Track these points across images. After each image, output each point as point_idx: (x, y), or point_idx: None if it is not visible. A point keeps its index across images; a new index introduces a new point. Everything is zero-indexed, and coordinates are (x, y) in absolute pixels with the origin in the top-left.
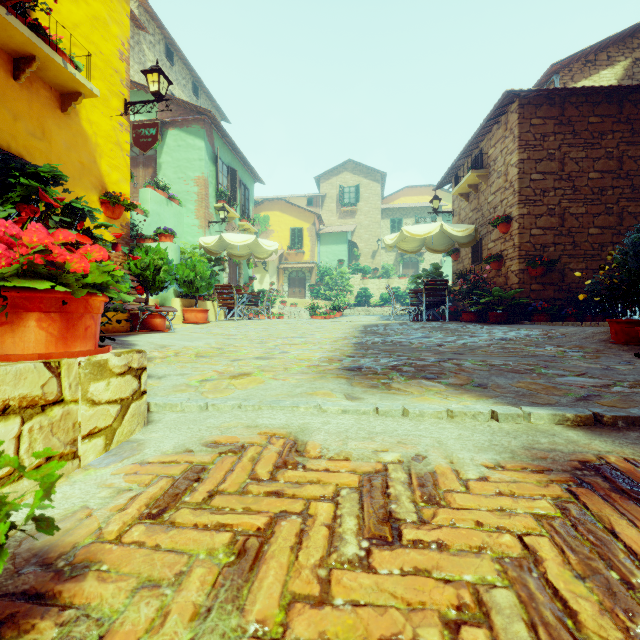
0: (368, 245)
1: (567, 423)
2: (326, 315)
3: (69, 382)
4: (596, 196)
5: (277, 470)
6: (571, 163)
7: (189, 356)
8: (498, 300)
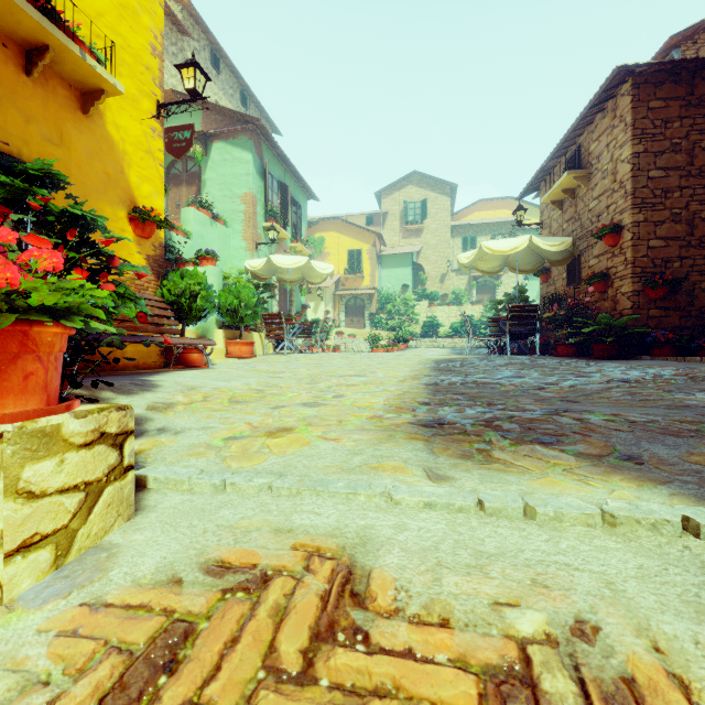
0: (436, 268)
1: None
2: (388, 348)
3: None
4: None
5: (316, 647)
6: (703, 154)
7: (220, 401)
8: (605, 329)
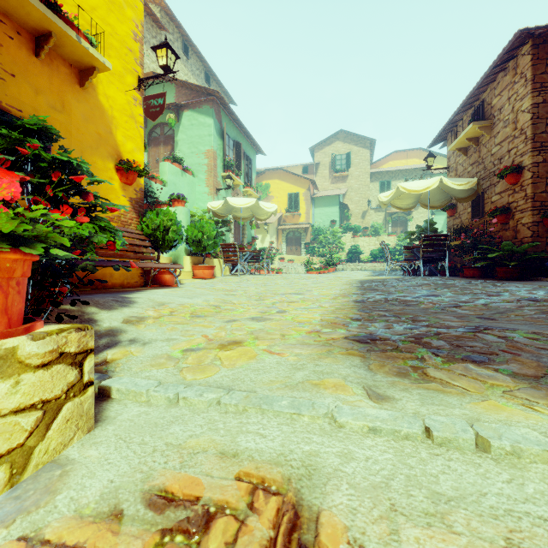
0: (358, 206)
1: None
2: (320, 270)
3: None
4: None
5: None
6: None
7: (183, 315)
8: (508, 255)
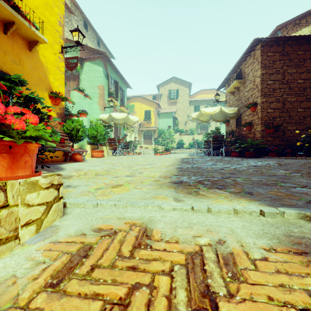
0: (183, 118)
1: (307, 218)
2: (162, 153)
3: (12, 194)
4: (301, 92)
5: (134, 249)
6: (288, 75)
7: (91, 175)
8: (250, 145)
